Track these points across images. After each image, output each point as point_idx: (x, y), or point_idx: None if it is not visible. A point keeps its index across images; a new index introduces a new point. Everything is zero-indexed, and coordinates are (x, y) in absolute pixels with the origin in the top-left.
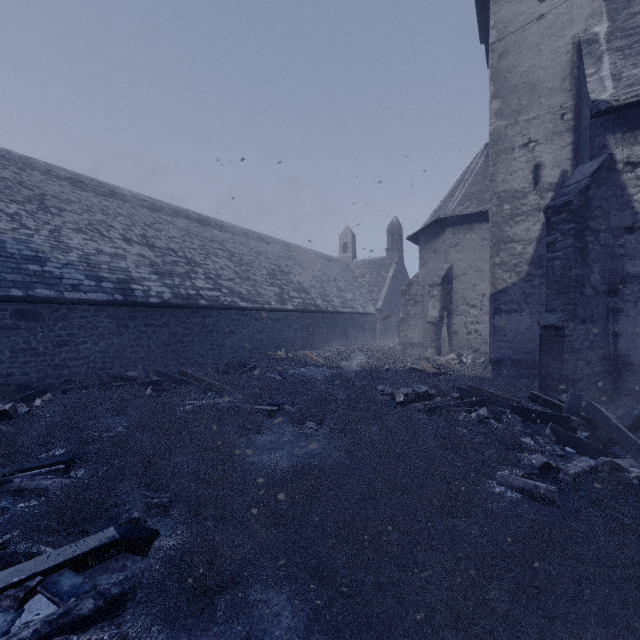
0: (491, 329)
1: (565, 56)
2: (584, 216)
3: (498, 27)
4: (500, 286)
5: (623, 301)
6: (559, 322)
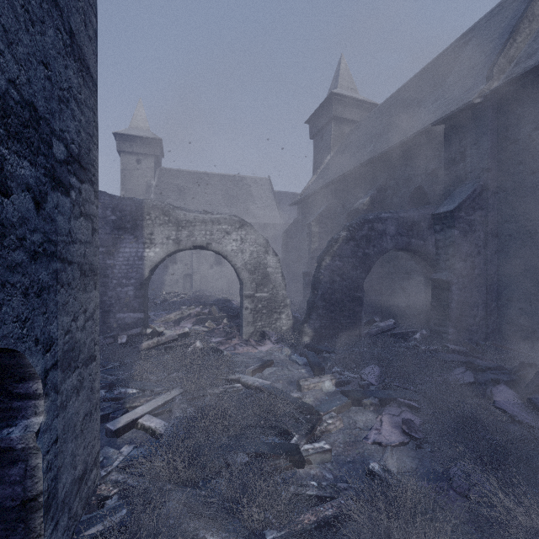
0: None
1: (145, 186)
2: None
3: (124, 165)
4: None
5: None
6: None
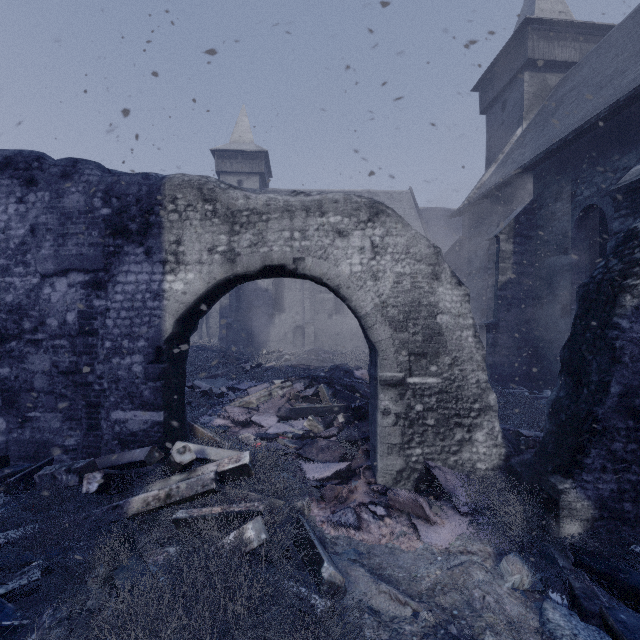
0: (220, 325)
1: None
2: (240, 286)
3: None
4: (223, 306)
5: (253, 314)
6: (231, 322)
